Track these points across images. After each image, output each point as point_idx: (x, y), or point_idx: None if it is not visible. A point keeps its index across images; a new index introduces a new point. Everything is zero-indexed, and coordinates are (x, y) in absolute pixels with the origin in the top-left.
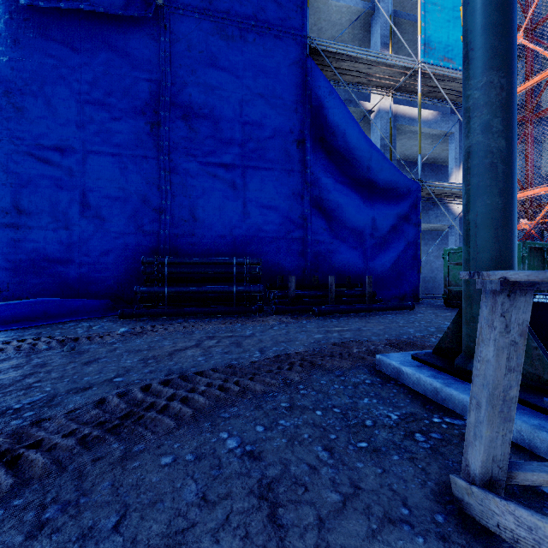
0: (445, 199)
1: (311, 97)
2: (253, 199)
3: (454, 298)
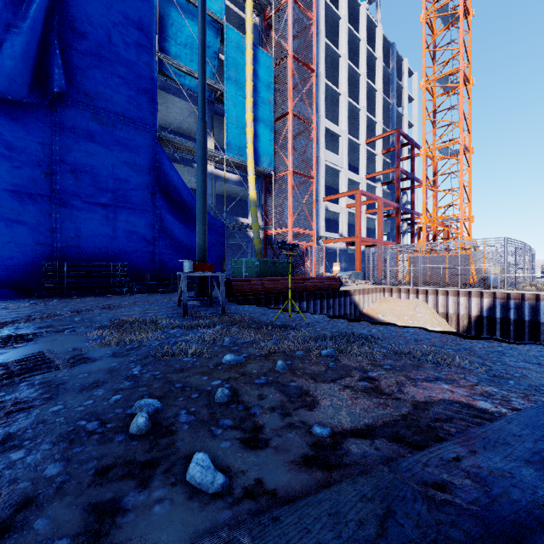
0: (244, 228)
1: (159, 168)
2: (121, 226)
3: None
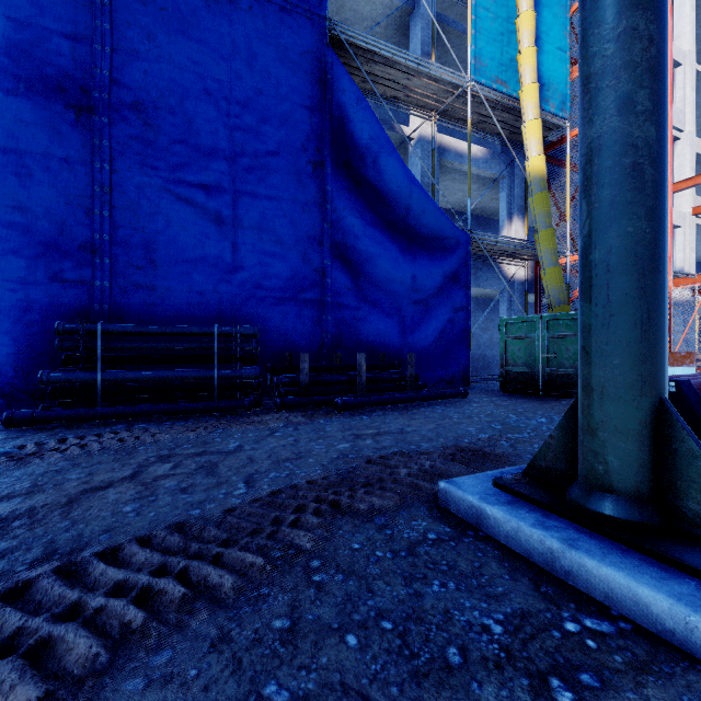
0: (497, 257)
1: (332, 103)
2: (248, 240)
3: (512, 381)
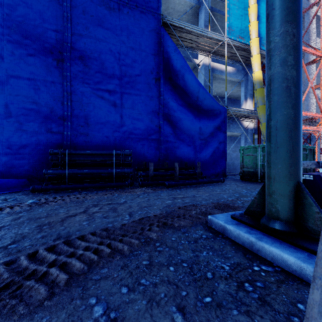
0: (239, 118)
1: (163, 52)
2: (127, 113)
3: (246, 175)
